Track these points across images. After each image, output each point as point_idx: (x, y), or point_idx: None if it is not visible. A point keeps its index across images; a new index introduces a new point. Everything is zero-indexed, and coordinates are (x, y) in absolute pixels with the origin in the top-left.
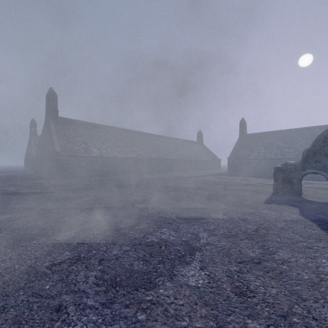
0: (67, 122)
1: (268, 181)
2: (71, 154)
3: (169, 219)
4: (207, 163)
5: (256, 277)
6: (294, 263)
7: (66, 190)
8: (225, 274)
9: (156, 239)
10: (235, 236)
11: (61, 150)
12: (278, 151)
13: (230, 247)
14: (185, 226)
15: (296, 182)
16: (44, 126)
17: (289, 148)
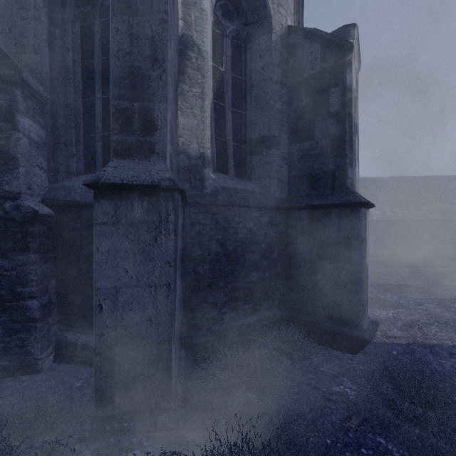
0: None
1: None
2: None
3: None
4: None
5: None
6: None
7: None
8: None
9: None
10: None
11: None
12: None
13: None
14: None
15: None
16: None
17: None
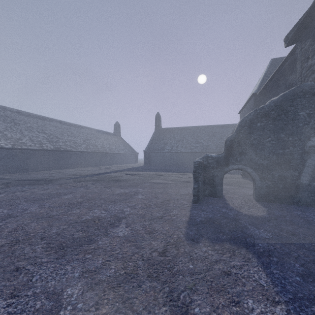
0: None
1: (182, 177)
2: None
3: None
4: (124, 156)
5: None
6: None
7: None
8: None
9: None
10: None
11: None
12: (187, 146)
13: None
14: None
15: (218, 182)
16: None
17: (196, 143)
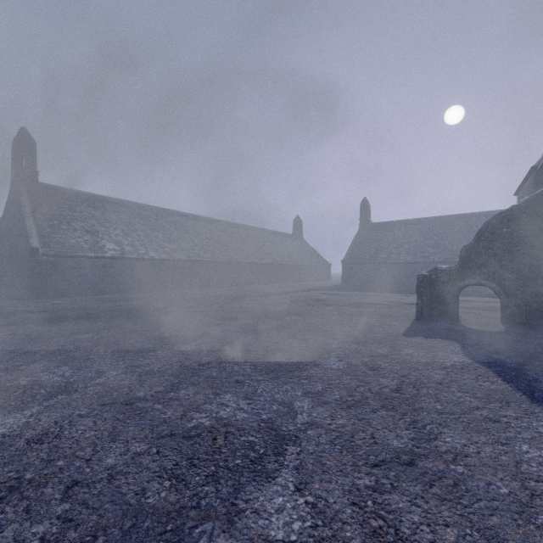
0: (57, 194)
1: (406, 298)
2: (63, 251)
3: (239, 373)
4: (310, 269)
5: (411, 500)
6: (475, 458)
7: (44, 320)
8: (348, 500)
9: (208, 420)
10: (362, 403)
11: (43, 245)
12: (417, 252)
13: (354, 429)
14: (268, 388)
15: (451, 300)
16: (9, 200)
17: (435, 246)
